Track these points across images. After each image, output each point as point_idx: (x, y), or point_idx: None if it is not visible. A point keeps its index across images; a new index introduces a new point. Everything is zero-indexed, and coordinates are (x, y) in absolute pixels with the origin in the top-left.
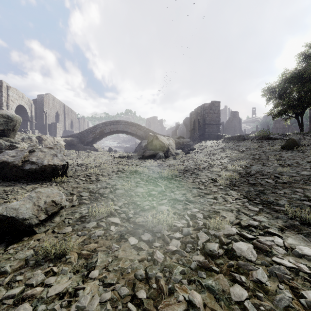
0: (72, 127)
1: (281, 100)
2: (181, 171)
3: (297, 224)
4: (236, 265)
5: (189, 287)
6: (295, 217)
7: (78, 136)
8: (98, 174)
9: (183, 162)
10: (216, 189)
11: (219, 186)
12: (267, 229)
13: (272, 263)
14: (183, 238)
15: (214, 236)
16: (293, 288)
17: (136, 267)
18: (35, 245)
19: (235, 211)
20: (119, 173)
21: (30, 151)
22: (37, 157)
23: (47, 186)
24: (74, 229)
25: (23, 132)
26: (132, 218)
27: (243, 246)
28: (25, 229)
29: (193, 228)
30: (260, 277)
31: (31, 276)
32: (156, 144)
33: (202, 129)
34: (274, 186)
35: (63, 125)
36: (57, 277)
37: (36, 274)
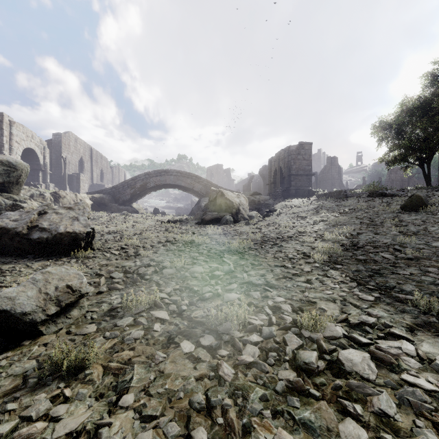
0: (102, 179)
1: (398, 141)
2: (257, 242)
3: (434, 321)
4: (346, 386)
5: (274, 423)
6: (429, 311)
7: (110, 192)
8: (138, 246)
9: (260, 228)
10: (309, 268)
11: (314, 264)
12: (390, 329)
13: (401, 384)
14: (263, 342)
15: (310, 340)
16: (438, 425)
17: (192, 388)
18: (39, 353)
19: (340, 300)
20: (168, 244)
21: (40, 213)
22: (50, 222)
23: (64, 264)
24: (99, 327)
25: (33, 186)
26: (186, 312)
27: (355, 355)
28: (26, 329)
29: (278, 327)
30: (385, 407)
31: (30, 403)
32: (221, 203)
33: (286, 181)
34: (395, 263)
35: (89, 177)
36: (70, 405)
37: (37, 400)
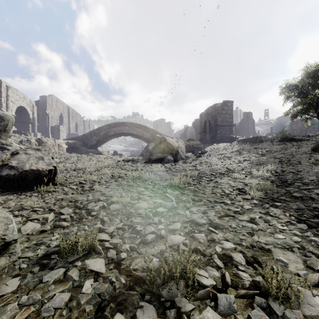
0: (77, 129)
1: (301, 98)
2: (195, 178)
3: None
4: None
5: None
6: None
7: (81, 139)
8: (95, 181)
9: (196, 166)
10: (248, 204)
11: (253, 201)
12: None
13: None
14: None
15: None
16: None
17: None
18: None
19: (297, 248)
20: (119, 179)
21: (13, 153)
22: (18, 161)
23: (25, 198)
24: (22, 284)
25: (23, 134)
26: (125, 261)
27: None
28: None
29: (235, 292)
30: None
31: None
32: (164, 146)
33: (213, 130)
34: None
35: (67, 128)
36: None
37: None
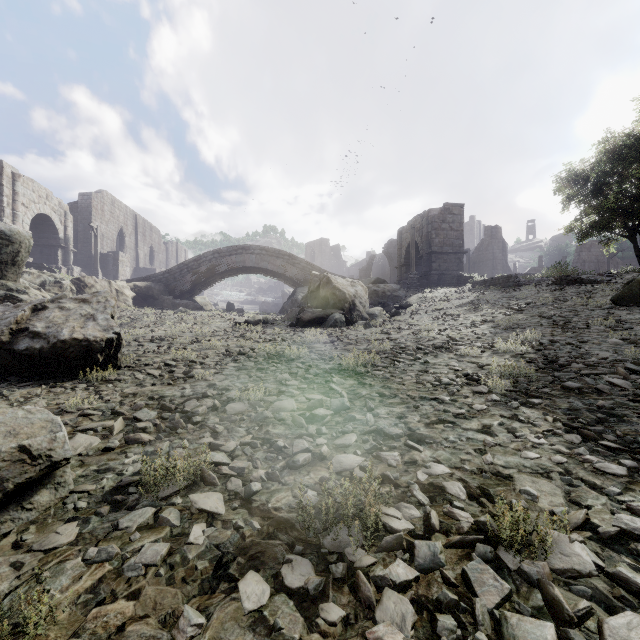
0: (153, 260)
1: (597, 200)
2: (386, 355)
3: None
4: None
5: None
6: None
7: (162, 279)
8: (194, 362)
9: (389, 333)
10: (482, 402)
11: (490, 396)
12: None
13: None
14: (420, 582)
15: (522, 579)
16: None
17: None
18: None
19: (558, 473)
20: (241, 358)
21: (35, 308)
22: (48, 322)
23: (64, 392)
24: (83, 532)
25: (47, 270)
26: (260, 495)
27: None
28: None
29: (445, 539)
30: None
31: None
32: (326, 294)
33: (425, 263)
34: (637, 396)
35: (133, 257)
36: None
37: None
